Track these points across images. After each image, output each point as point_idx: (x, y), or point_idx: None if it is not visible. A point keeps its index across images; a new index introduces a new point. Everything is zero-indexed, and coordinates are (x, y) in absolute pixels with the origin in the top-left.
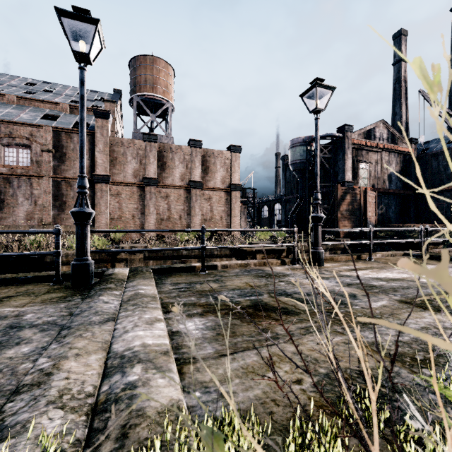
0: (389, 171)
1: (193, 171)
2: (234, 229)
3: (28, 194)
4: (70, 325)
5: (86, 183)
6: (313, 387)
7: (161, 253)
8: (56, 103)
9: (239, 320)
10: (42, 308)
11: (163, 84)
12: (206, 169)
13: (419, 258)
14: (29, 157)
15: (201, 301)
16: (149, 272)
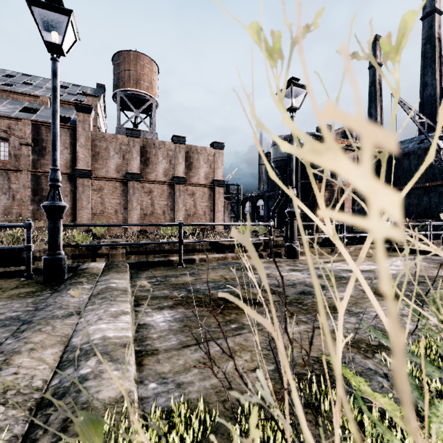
0: None
1: (176, 167)
2: (212, 224)
3: (6, 188)
4: (32, 320)
5: (59, 177)
6: (269, 374)
7: (143, 248)
8: (36, 96)
9: (208, 311)
10: (7, 304)
11: (147, 80)
12: (190, 165)
13: (389, 251)
14: (6, 151)
15: (174, 294)
16: (125, 266)
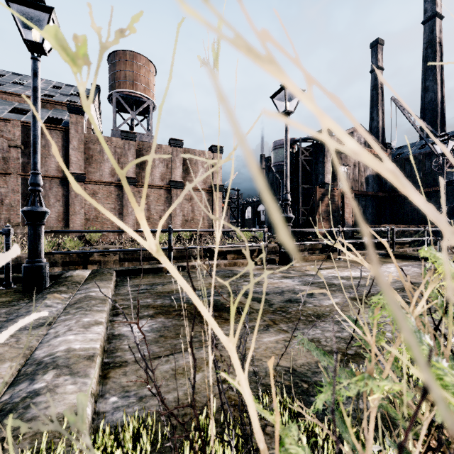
0: (366, 174)
1: (173, 171)
2: (203, 230)
3: None
4: None
5: (39, 181)
6: None
7: (137, 255)
8: (27, 96)
9: (188, 321)
10: None
11: (144, 81)
12: (187, 169)
13: (385, 257)
14: None
15: (156, 303)
16: (111, 274)
